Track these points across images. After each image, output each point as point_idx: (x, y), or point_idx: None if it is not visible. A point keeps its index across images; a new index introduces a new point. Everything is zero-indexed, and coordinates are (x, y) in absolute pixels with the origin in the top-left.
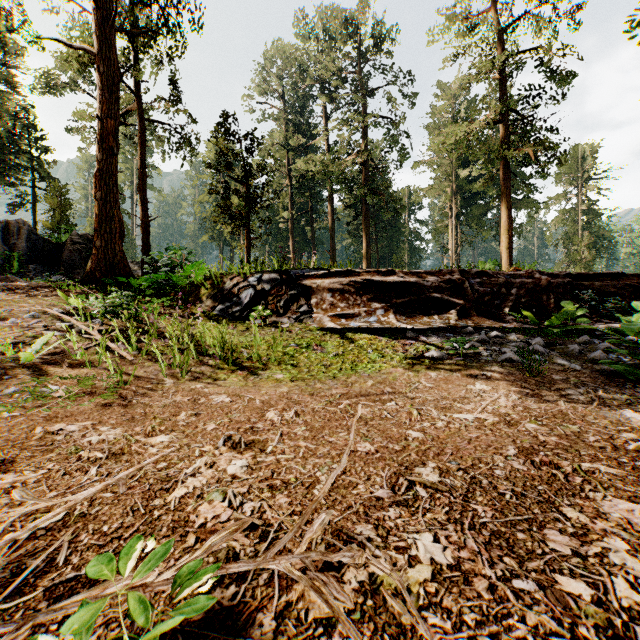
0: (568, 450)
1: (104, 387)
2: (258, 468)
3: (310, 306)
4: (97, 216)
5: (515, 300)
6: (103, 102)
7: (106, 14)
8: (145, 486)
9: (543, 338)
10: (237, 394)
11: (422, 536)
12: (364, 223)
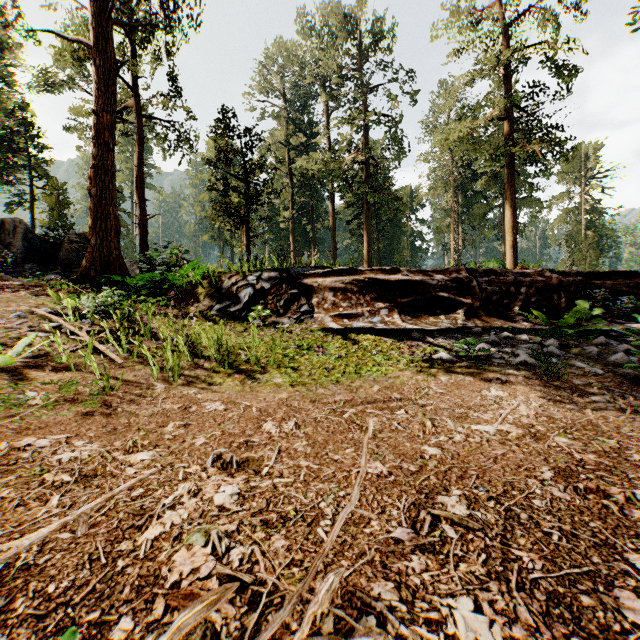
0: (612, 472)
1: (88, 393)
2: (251, 496)
3: (311, 306)
4: (92, 213)
5: (525, 299)
6: (98, 96)
7: (101, 5)
8: (112, 523)
9: (556, 339)
10: (232, 401)
11: (459, 601)
12: (365, 222)
